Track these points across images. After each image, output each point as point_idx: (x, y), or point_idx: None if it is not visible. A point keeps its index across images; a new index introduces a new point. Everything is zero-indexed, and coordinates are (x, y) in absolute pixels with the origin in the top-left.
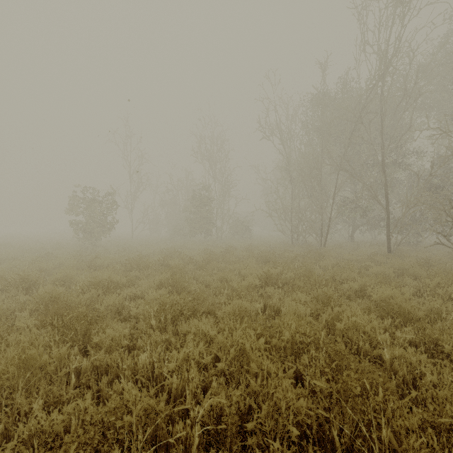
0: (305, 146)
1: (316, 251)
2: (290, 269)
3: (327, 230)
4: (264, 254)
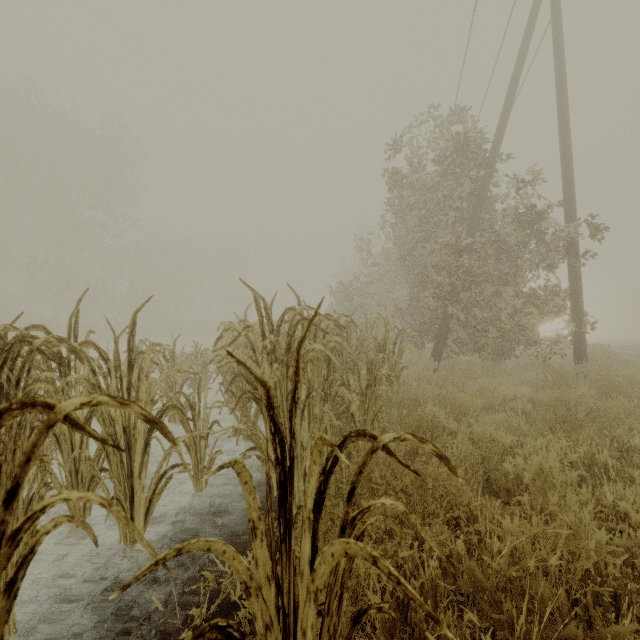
0: None
1: None
2: None
3: None
4: None
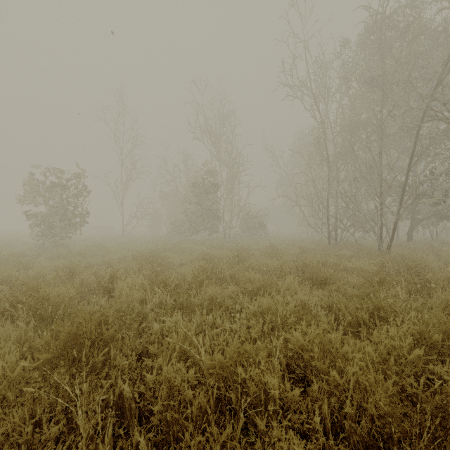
0: (352, 101)
1: (390, 258)
2: (448, 333)
3: (394, 223)
4: (307, 264)
